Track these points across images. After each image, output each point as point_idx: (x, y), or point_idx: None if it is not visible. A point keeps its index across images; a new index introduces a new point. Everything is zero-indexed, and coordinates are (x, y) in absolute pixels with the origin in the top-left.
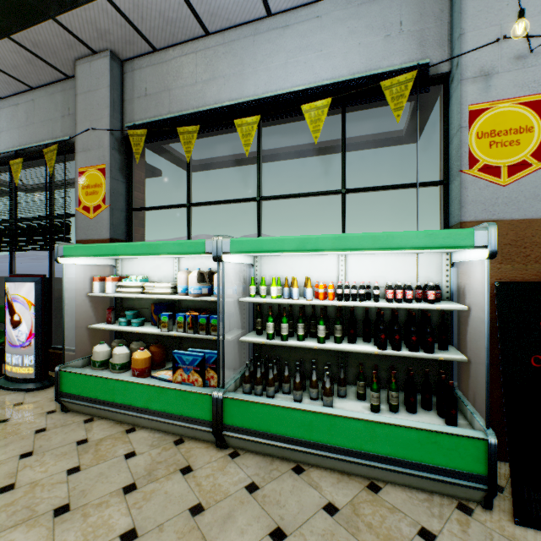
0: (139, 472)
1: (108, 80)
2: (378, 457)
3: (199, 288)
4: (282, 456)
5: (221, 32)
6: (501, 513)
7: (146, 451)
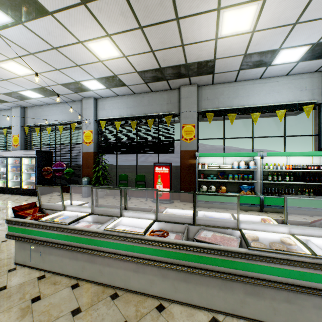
0: None
1: (196, 94)
2: (313, 208)
3: (244, 166)
4: (281, 212)
5: (239, 81)
6: None
7: (241, 213)
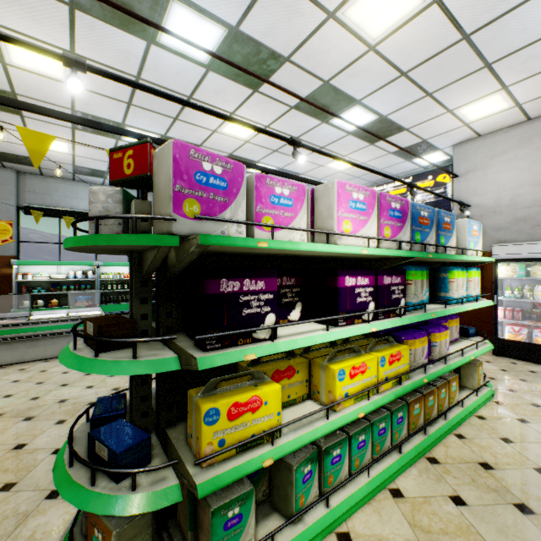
0: None
1: (15, 183)
2: None
3: (82, 276)
4: None
5: (80, 182)
6: None
7: None
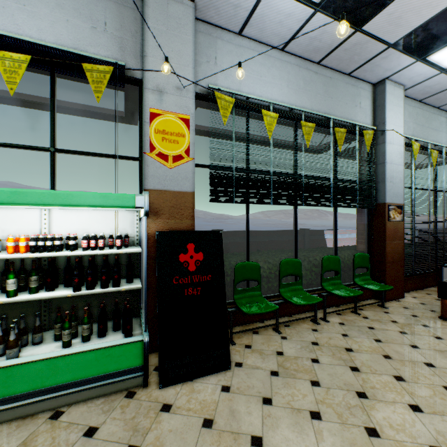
0: None
1: None
2: (59, 387)
3: None
4: None
5: None
6: (154, 385)
7: None
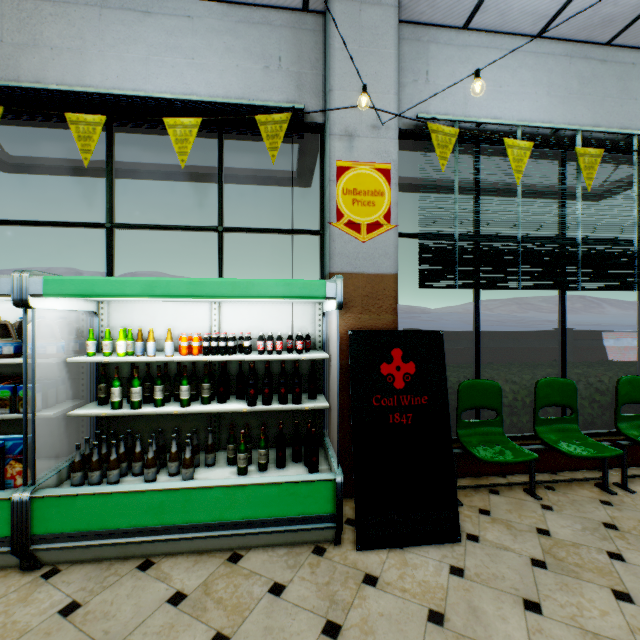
0: None
1: None
2: (238, 524)
3: None
4: (126, 554)
5: None
6: (349, 544)
7: None
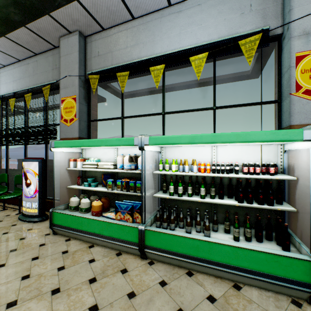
0: (97, 271)
1: (78, 48)
2: (240, 269)
3: (129, 165)
4: (180, 265)
5: (141, 17)
6: None
7: (100, 259)
